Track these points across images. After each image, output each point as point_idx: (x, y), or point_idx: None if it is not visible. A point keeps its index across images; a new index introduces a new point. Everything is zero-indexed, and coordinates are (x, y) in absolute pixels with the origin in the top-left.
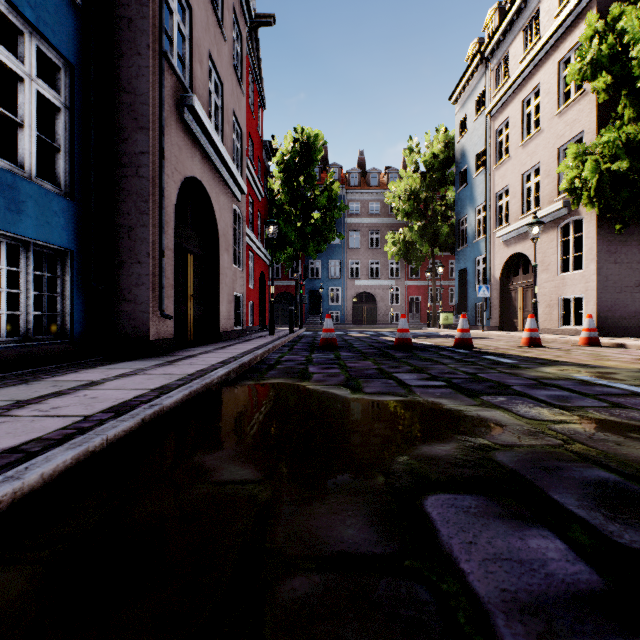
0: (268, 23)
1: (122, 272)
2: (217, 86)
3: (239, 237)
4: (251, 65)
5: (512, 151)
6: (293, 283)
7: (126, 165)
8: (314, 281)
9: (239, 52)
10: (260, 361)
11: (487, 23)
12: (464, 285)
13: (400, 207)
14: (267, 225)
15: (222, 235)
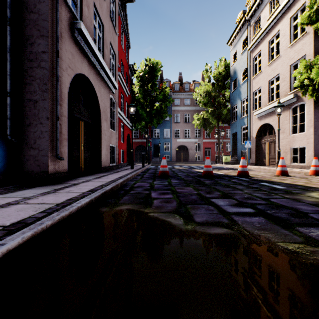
0: (131, 1)
1: (30, 129)
2: (100, 25)
3: (114, 113)
4: (122, 23)
5: (263, 68)
6: (145, 140)
7: (32, 60)
8: (156, 139)
9: (114, 10)
10: (120, 187)
11: (248, 2)
12: (235, 141)
13: (201, 100)
14: (129, 107)
15: (102, 111)
